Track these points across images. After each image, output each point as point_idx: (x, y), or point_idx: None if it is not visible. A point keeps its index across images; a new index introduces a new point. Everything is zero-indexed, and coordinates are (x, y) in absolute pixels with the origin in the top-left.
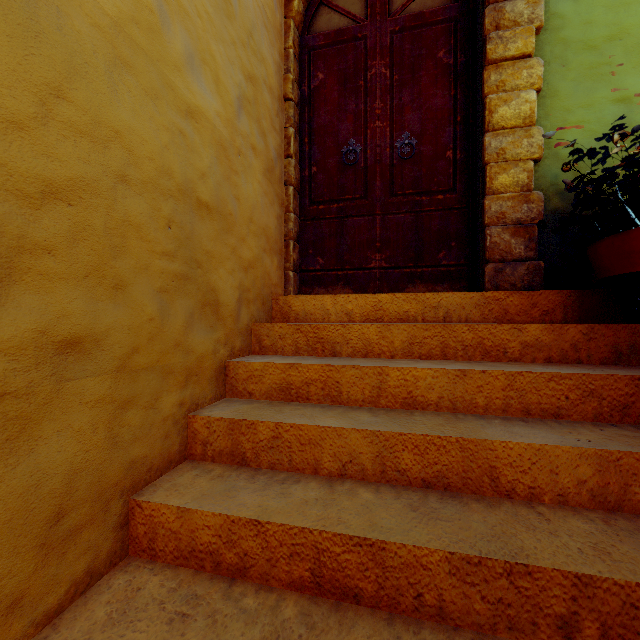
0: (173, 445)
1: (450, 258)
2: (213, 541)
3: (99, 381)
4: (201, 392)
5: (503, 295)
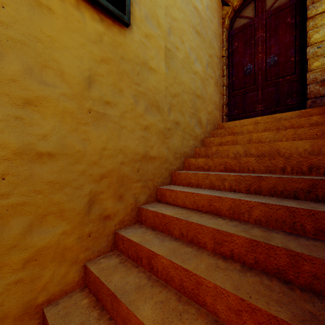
0: (191, 153)
1: (293, 101)
2: (202, 164)
3: (180, 132)
4: (197, 144)
5: (310, 110)
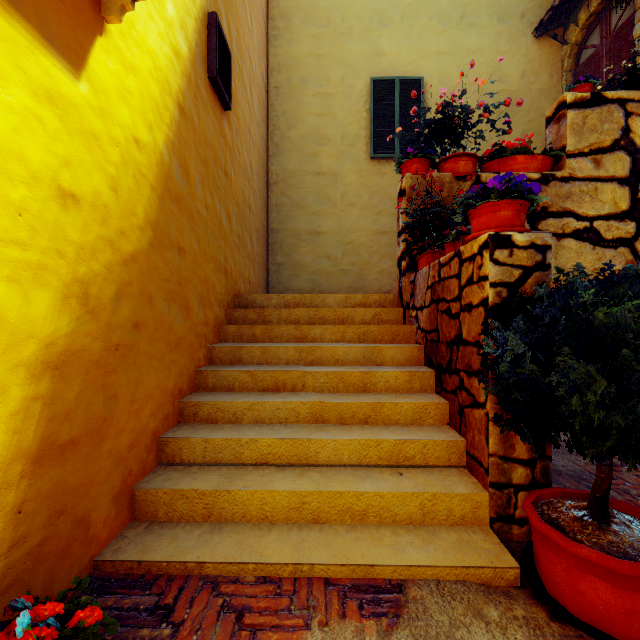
0: None
1: None
2: None
3: None
4: None
5: None
